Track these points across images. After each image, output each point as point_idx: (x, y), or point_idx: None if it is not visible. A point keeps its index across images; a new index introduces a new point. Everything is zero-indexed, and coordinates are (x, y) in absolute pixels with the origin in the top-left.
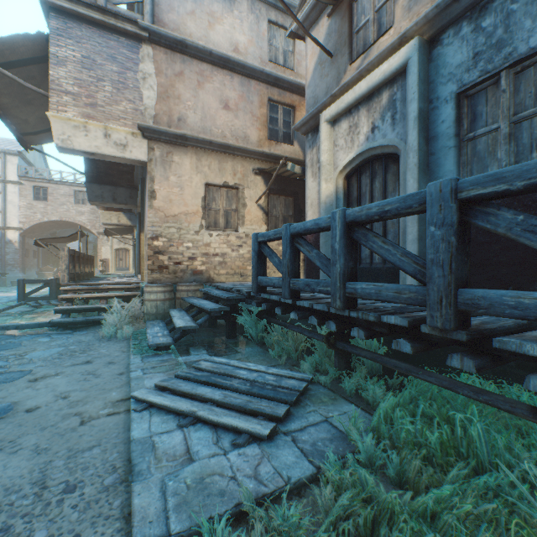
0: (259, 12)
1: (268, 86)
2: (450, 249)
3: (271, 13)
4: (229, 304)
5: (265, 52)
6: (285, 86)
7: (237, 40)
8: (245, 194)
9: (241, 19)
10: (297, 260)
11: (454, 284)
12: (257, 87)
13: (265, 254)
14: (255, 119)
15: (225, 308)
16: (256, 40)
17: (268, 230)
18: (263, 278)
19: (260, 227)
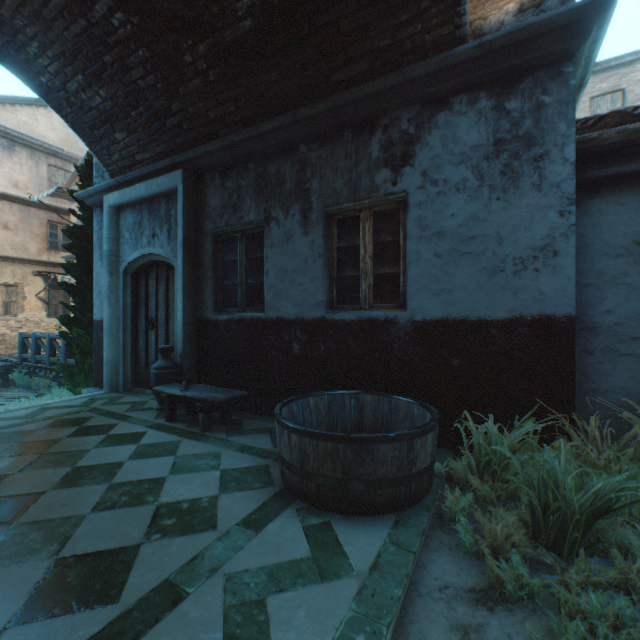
0: (40, 159)
1: (49, 212)
2: (65, 350)
3: (51, 160)
4: (5, 369)
5: (46, 187)
6: (65, 212)
7: (18, 179)
8: (26, 290)
9: (21, 164)
10: (40, 347)
11: (66, 358)
12: (37, 213)
13: (27, 343)
14: (36, 236)
15: (1, 371)
16: (36, 179)
17: (48, 315)
18: (25, 355)
19: (41, 313)
